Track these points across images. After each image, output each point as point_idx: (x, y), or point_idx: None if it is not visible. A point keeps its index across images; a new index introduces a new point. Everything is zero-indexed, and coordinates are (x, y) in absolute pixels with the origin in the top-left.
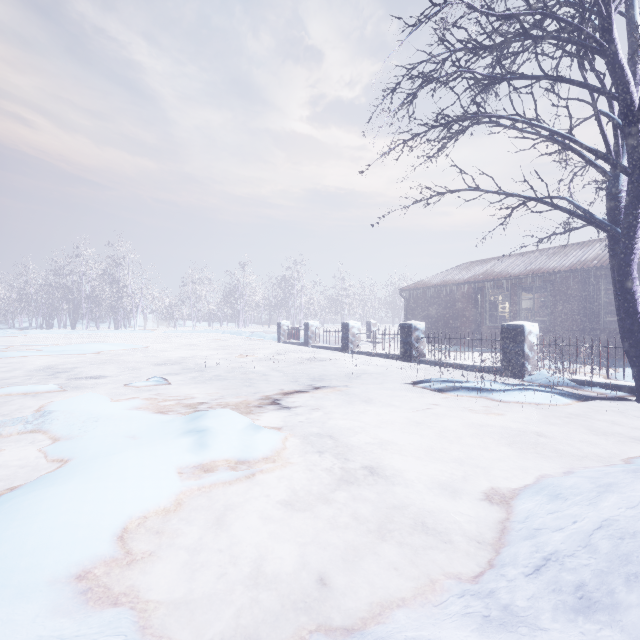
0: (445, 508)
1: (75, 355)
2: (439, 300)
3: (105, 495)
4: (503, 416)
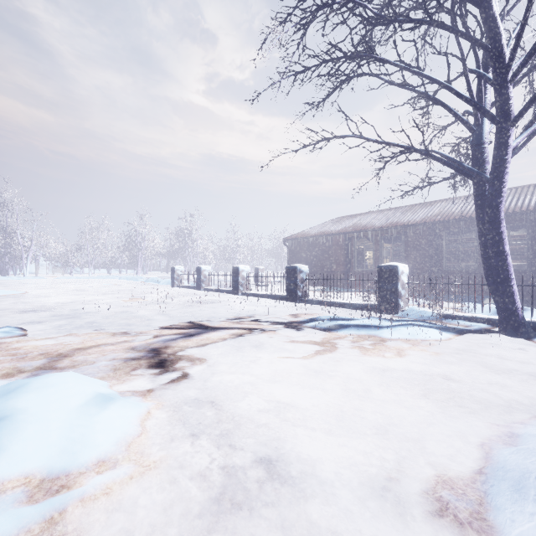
0: None
1: None
2: (316, 248)
3: None
4: (399, 356)
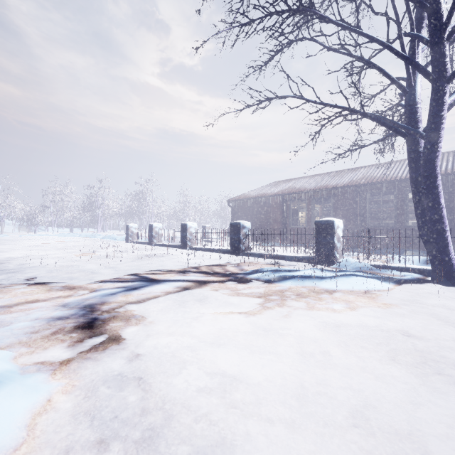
0: None
1: None
2: (257, 208)
3: None
4: (348, 308)
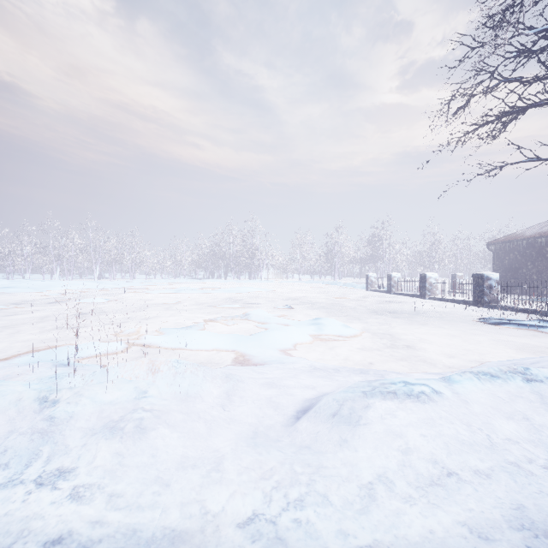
0: (443, 362)
1: (237, 293)
2: (533, 252)
3: (287, 335)
4: (533, 339)
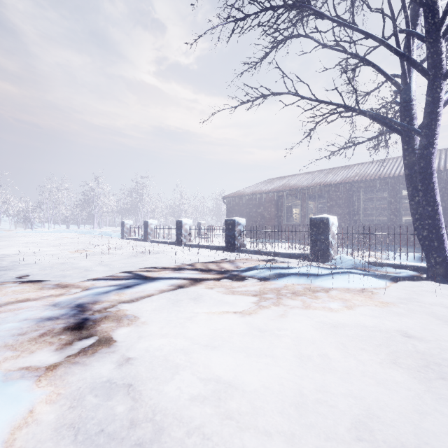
0: None
1: None
2: (251, 205)
3: None
4: (345, 307)
